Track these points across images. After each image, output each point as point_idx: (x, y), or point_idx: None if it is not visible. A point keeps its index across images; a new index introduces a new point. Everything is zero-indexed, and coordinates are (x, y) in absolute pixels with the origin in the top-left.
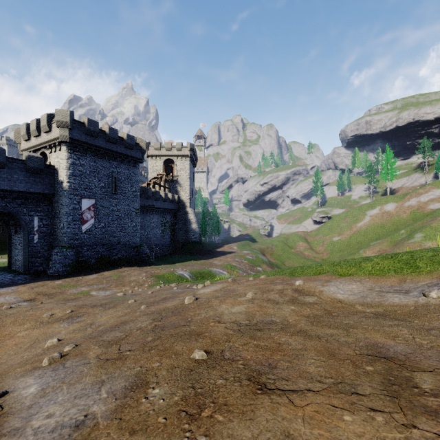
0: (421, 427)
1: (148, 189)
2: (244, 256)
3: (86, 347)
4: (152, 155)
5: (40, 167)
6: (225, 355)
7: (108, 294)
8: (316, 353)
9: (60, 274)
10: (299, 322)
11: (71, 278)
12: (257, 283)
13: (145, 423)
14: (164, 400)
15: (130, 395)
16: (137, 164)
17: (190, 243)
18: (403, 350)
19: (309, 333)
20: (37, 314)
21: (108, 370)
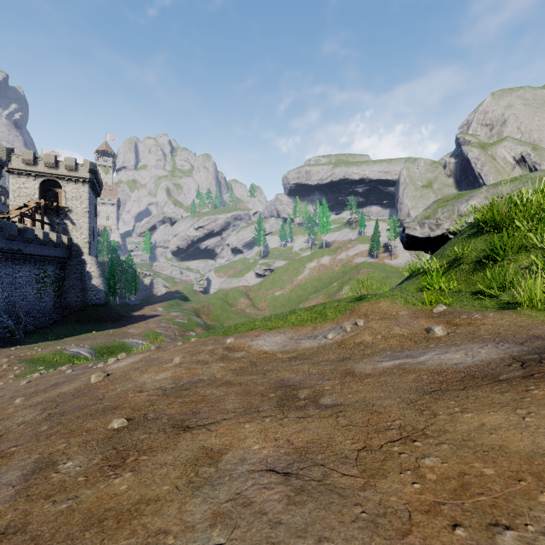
0: (290, 416)
1: (9, 224)
2: (173, 319)
3: None
4: (18, 170)
5: None
6: (148, 417)
7: None
8: (236, 395)
9: None
10: (226, 375)
11: None
12: (187, 347)
13: (62, 487)
14: (81, 466)
15: (34, 477)
16: None
17: (90, 307)
18: (299, 379)
19: (233, 383)
20: None
21: None
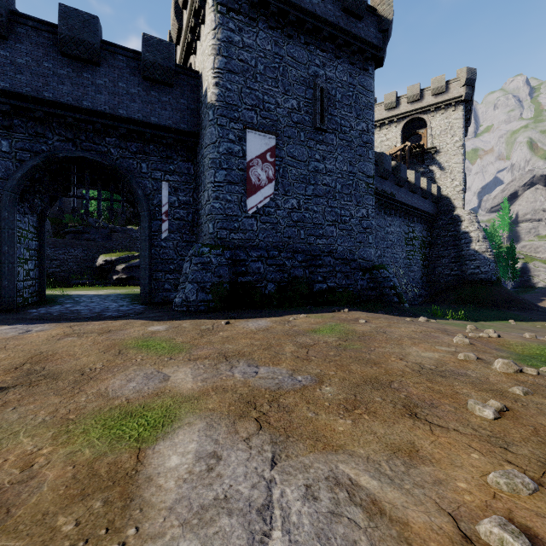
0: None
1: (384, 154)
2: None
3: None
4: (380, 121)
5: (167, 64)
6: None
7: None
8: None
9: (191, 309)
10: None
11: (199, 321)
12: None
13: None
14: None
15: None
16: (369, 66)
17: (472, 284)
18: None
19: None
20: None
21: None
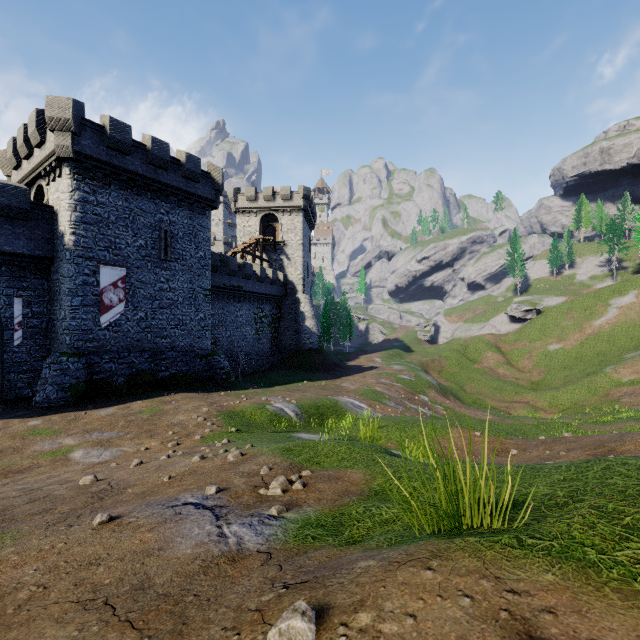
0: None
1: (230, 258)
2: (395, 374)
3: None
4: (243, 209)
5: (23, 206)
6: None
7: (100, 460)
8: None
9: (53, 405)
10: None
11: (65, 415)
12: None
13: None
14: None
15: None
16: (207, 210)
17: (304, 352)
18: None
19: None
20: None
21: None
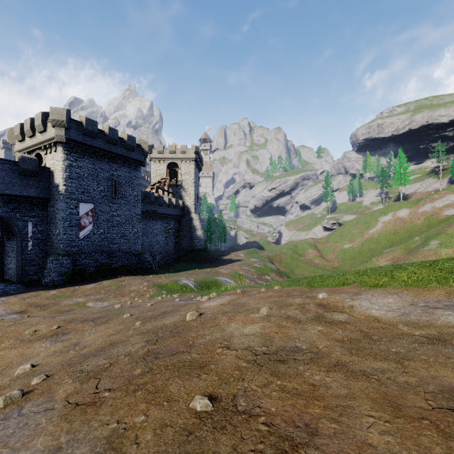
0: None
1: (150, 193)
2: (251, 264)
3: (58, 380)
4: (156, 159)
5: (35, 169)
6: (238, 404)
7: (105, 305)
8: (371, 403)
9: (56, 284)
10: (332, 349)
11: (67, 288)
12: (271, 295)
13: None
14: None
15: None
16: (138, 167)
17: (195, 251)
18: None
19: (350, 368)
20: (19, 330)
21: (72, 424)
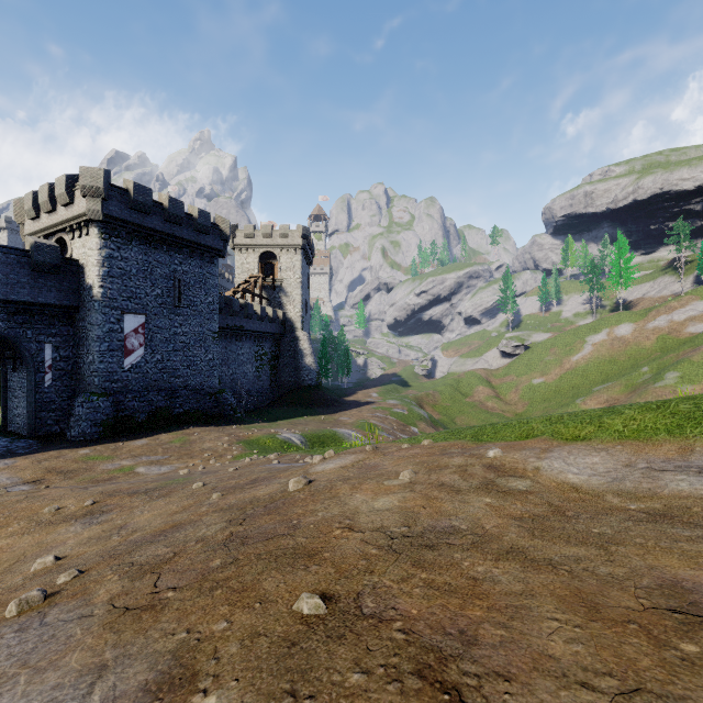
0: None
1: (233, 300)
2: (390, 408)
3: (97, 577)
4: (242, 246)
5: (55, 262)
6: (363, 605)
7: (164, 472)
8: (557, 603)
9: (88, 438)
10: (505, 529)
11: (106, 445)
12: (417, 454)
13: None
14: None
15: None
16: (215, 259)
17: (303, 388)
18: None
19: (530, 555)
20: (34, 508)
21: (121, 635)
